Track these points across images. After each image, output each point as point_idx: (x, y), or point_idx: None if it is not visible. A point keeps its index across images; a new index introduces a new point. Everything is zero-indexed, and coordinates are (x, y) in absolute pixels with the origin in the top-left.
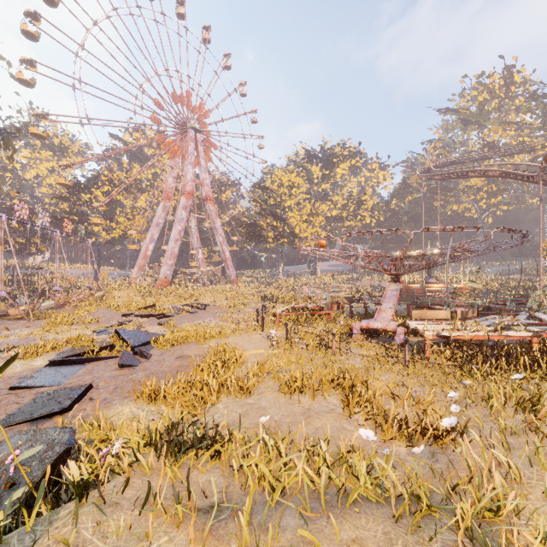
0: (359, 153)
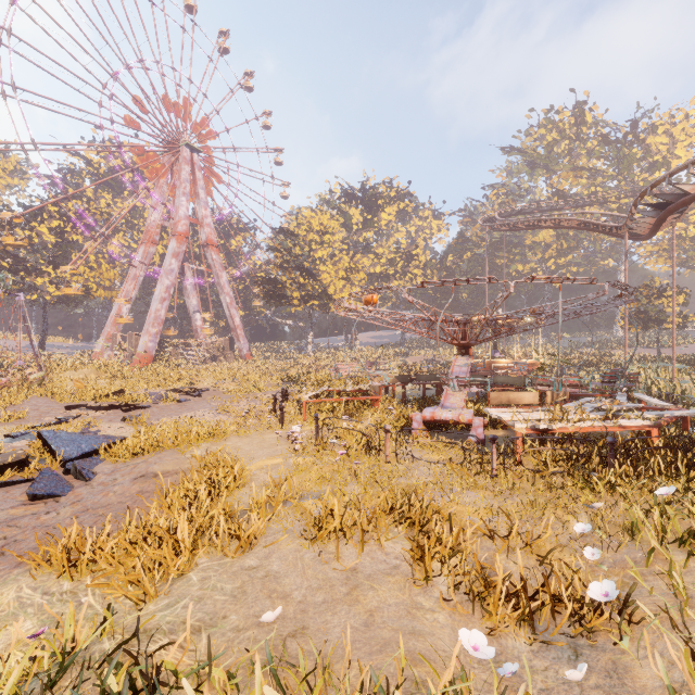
0: (409, 195)
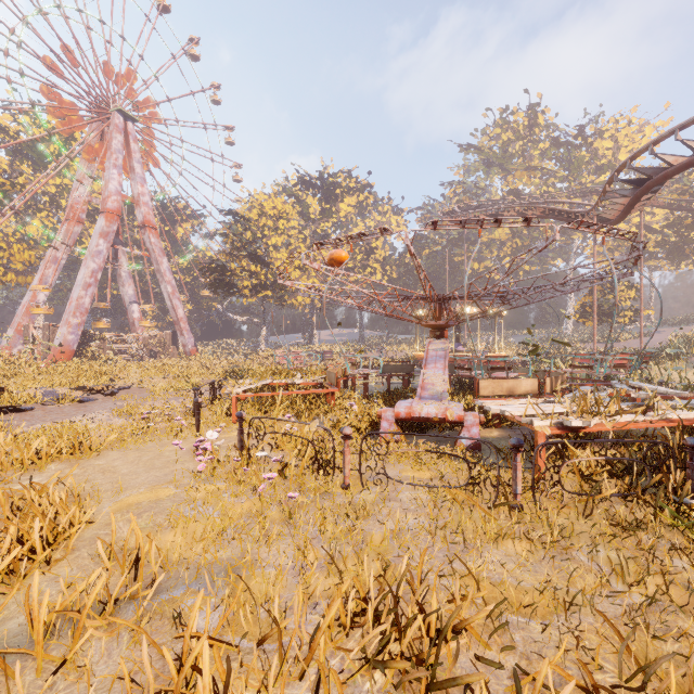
0: (368, 186)
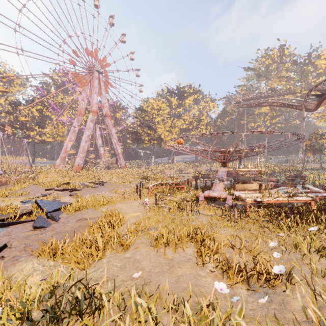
0: (199, 91)
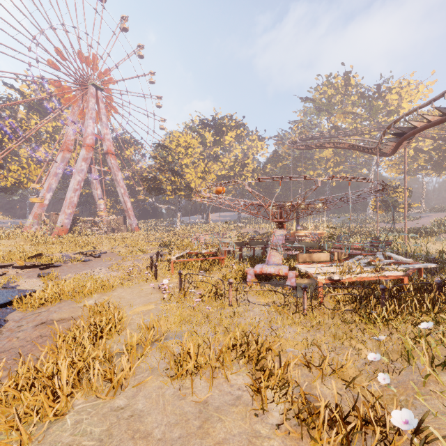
0: (243, 125)
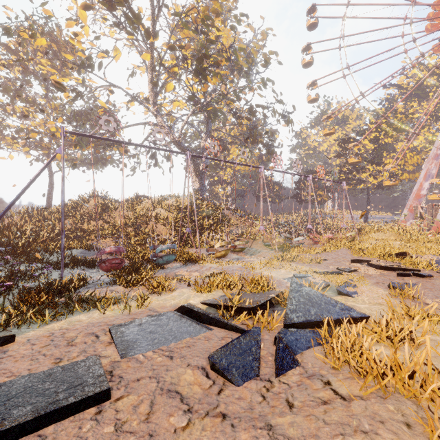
0: None
